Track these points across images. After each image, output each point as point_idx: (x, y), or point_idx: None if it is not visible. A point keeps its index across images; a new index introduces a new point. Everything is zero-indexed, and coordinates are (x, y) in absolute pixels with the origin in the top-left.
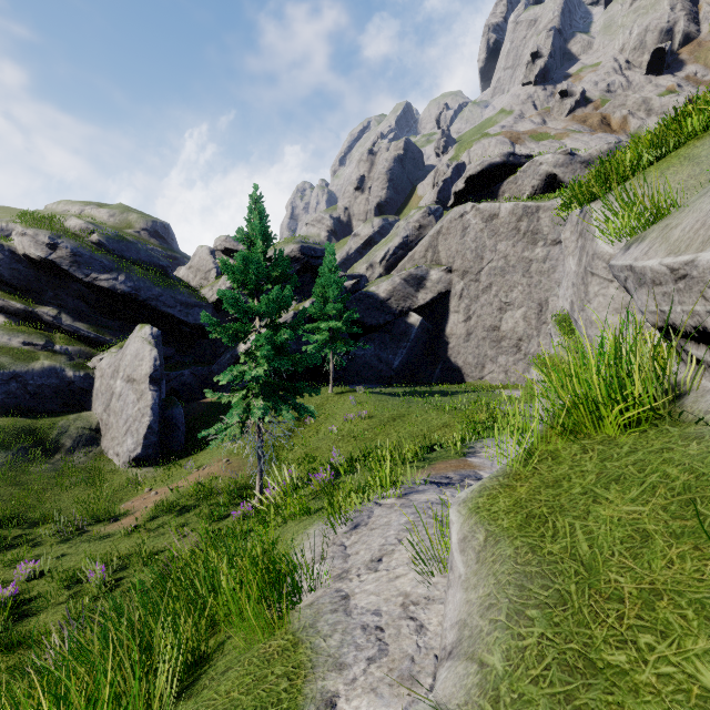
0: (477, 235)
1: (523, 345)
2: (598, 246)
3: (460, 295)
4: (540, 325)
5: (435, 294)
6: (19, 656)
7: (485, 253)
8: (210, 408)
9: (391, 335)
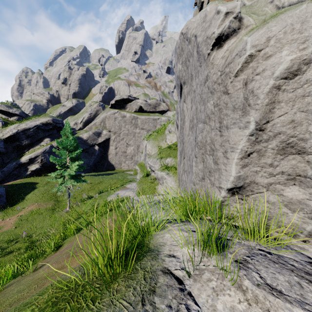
0: (119, 121)
1: (133, 158)
2: (147, 152)
3: (114, 140)
4: (138, 152)
5: (105, 139)
6: (16, 252)
7: (122, 127)
8: (11, 187)
9: (88, 153)
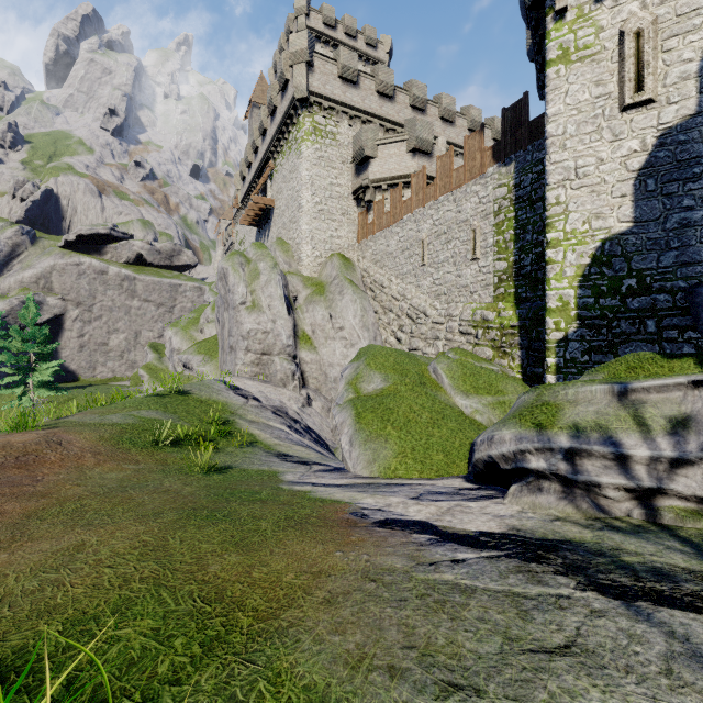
0: (91, 281)
1: (125, 355)
2: (175, 346)
3: (75, 319)
4: (137, 344)
5: (52, 316)
6: None
7: (98, 294)
8: None
9: None
